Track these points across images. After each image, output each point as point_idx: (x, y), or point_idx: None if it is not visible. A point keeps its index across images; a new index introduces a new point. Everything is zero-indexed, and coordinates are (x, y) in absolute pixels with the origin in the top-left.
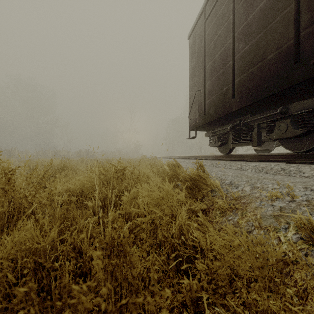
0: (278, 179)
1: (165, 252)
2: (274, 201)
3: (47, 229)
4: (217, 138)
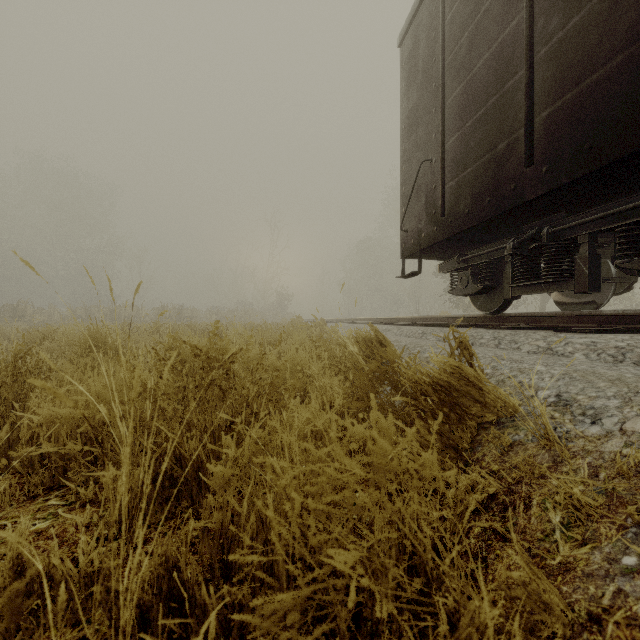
0: None
1: None
2: None
3: None
4: (472, 275)
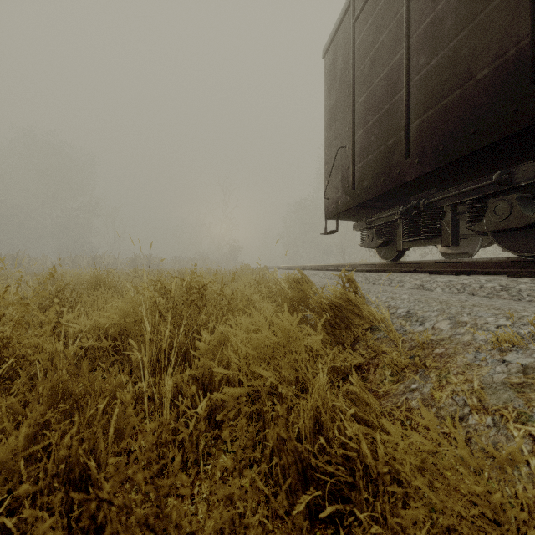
0: (503, 306)
1: (283, 495)
2: (508, 352)
3: (9, 425)
4: (376, 233)
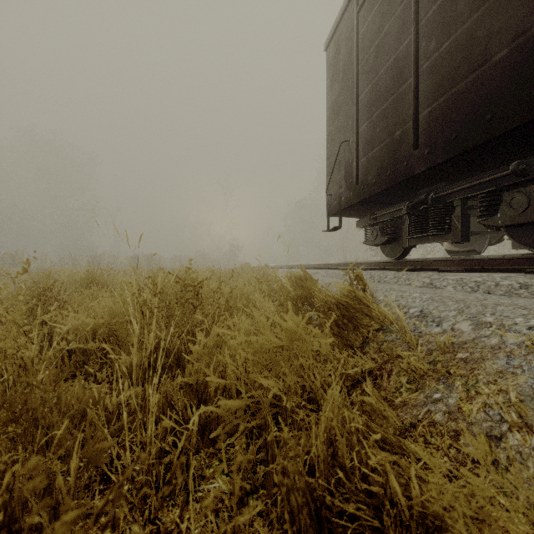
0: (530, 305)
1: None
2: None
3: None
4: (380, 229)
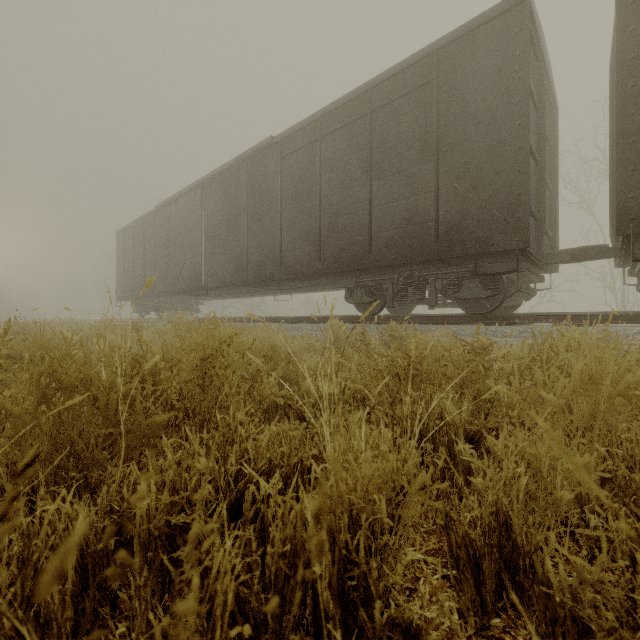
0: None
1: None
2: None
3: None
4: (135, 308)
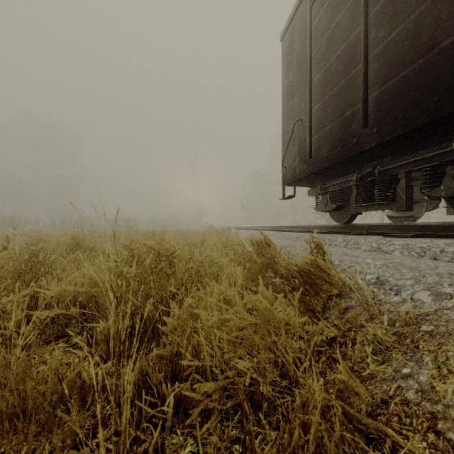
0: None
1: None
2: None
3: None
4: (330, 198)
